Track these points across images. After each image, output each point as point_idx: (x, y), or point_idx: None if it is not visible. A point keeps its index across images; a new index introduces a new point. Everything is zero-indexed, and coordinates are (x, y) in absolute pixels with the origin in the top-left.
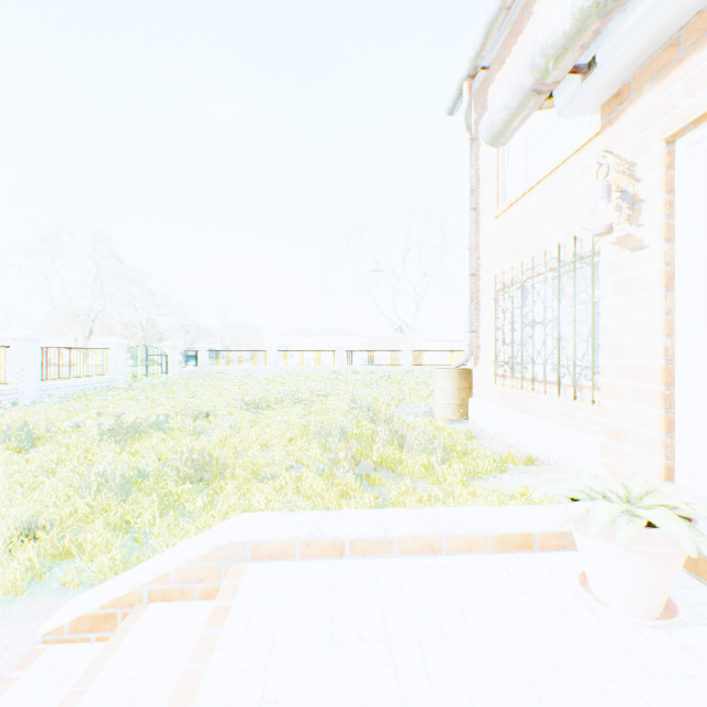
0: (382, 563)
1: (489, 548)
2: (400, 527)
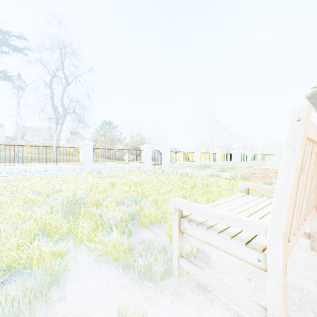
0: None
1: None
2: None
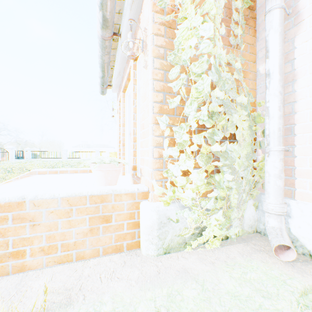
0: (65, 174)
1: (88, 172)
2: (70, 168)
